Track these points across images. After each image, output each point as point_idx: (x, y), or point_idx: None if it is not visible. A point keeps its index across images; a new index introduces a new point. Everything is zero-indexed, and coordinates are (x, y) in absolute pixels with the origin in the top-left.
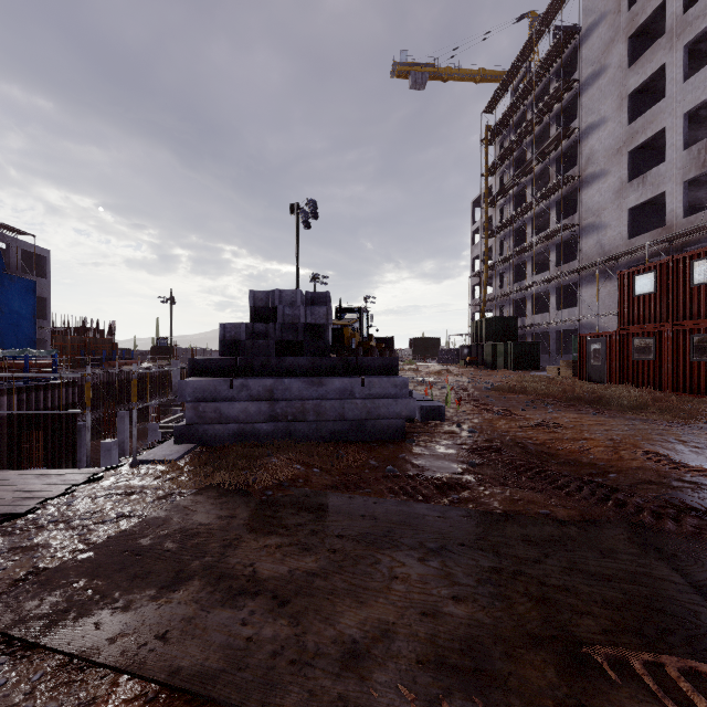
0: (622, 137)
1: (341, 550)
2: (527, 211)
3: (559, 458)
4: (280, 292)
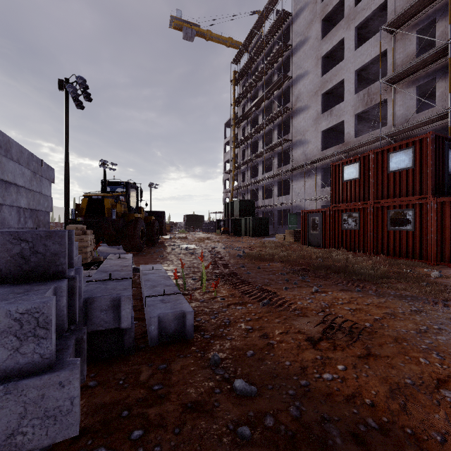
0: (318, 84)
1: None
2: (260, 130)
3: None
4: None
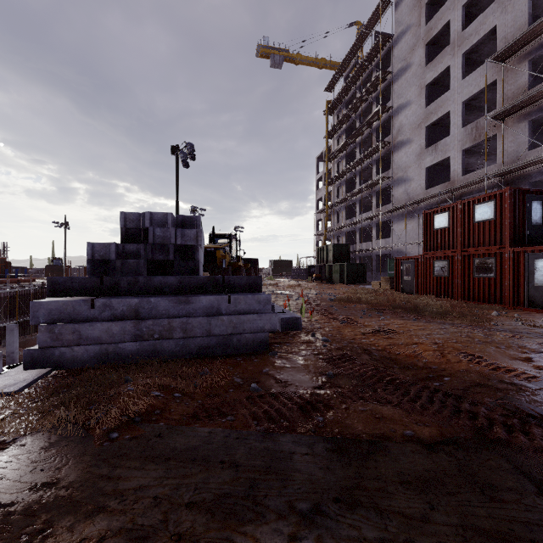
0: (421, 116)
1: (189, 534)
2: (356, 166)
3: (399, 363)
4: (150, 214)
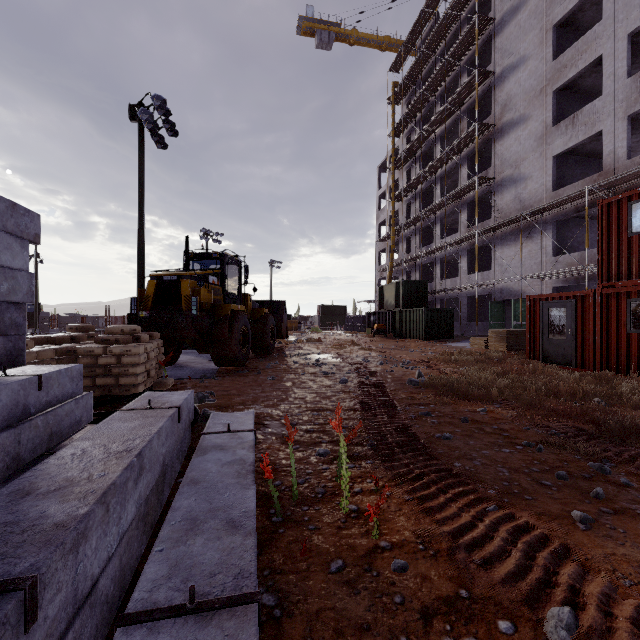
0: (546, 75)
1: None
2: (436, 169)
3: None
4: None
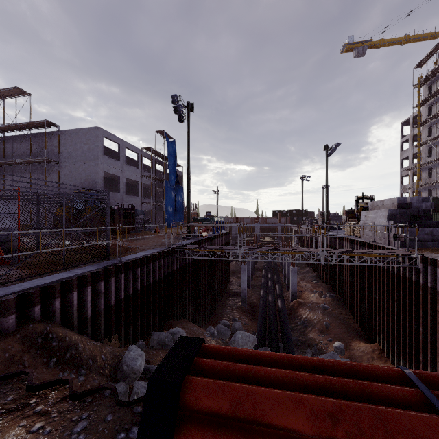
0: None
1: None
2: None
3: None
4: (411, 197)
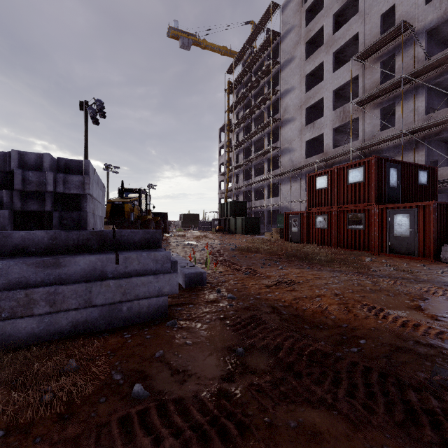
0: (303, 99)
1: None
2: (252, 137)
3: (309, 322)
4: (19, 154)
